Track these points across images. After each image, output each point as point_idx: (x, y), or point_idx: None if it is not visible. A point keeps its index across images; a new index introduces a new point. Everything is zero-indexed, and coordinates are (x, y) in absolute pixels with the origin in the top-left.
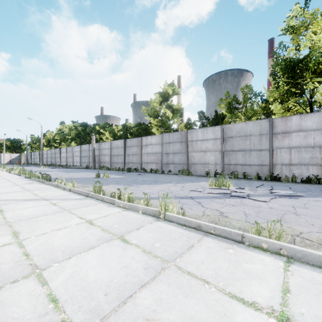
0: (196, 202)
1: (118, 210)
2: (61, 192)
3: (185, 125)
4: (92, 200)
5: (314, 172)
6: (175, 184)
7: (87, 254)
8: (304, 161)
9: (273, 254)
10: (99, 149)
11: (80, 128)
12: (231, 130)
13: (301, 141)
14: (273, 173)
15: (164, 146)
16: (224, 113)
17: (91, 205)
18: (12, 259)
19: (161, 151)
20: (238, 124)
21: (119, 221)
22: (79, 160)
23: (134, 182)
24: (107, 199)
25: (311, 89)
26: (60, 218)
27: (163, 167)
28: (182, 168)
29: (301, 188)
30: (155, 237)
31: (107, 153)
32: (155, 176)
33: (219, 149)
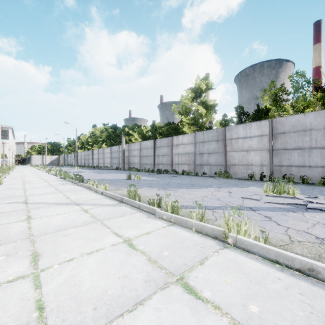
0: (263, 216)
1: (162, 223)
2: (93, 195)
3: (221, 121)
4: (127, 208)
5: None
6: (218, 188)
7: (134, 321)
8: None
9: None
10: (129, 150)
11: (111, 130)
12: (282, 124)
13: None
14: None
15: (198, 146)
16: (268, 107)
17: (127, 214)
18: (18, 316)
19: (194, 151)
20: (293, 116)
21: (169, 243)
22: (110, 161)
23: (169, 185)
24: (145, 208)
25: None
26: (91, 232)
27: (196, 169)
28: (219, 170)
29: None
30: (239, 285)
31: (136, 154)
32: (189, 179)
33: (266, 147)
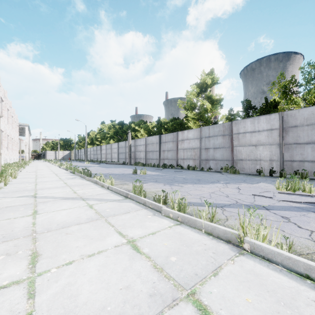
0: (280, 217)
1: (168, 222)
2: (99, 190)
3: (227, 116)
4: (132, 204)
5: None
6: (226, 184)
7: None
8: None
9: None
10: (135, 146)
11: (118, 126)
12: (294, 117)
13: None
14: None
15: (203, 141)
16: (277, 100)
17: (132, 211)
18: None
19: (199, 146)
20: (306, 109)
21: (176, 246)
22: (117, 156)
23: (174, 181)
24: (150, 204)
25: None
26: (94, 230)
27: (202, 164)
28: (225, 165)
29: None
30: (265, 308)
31: (142, 149)
32: (195, 174)
33: (276, 142)
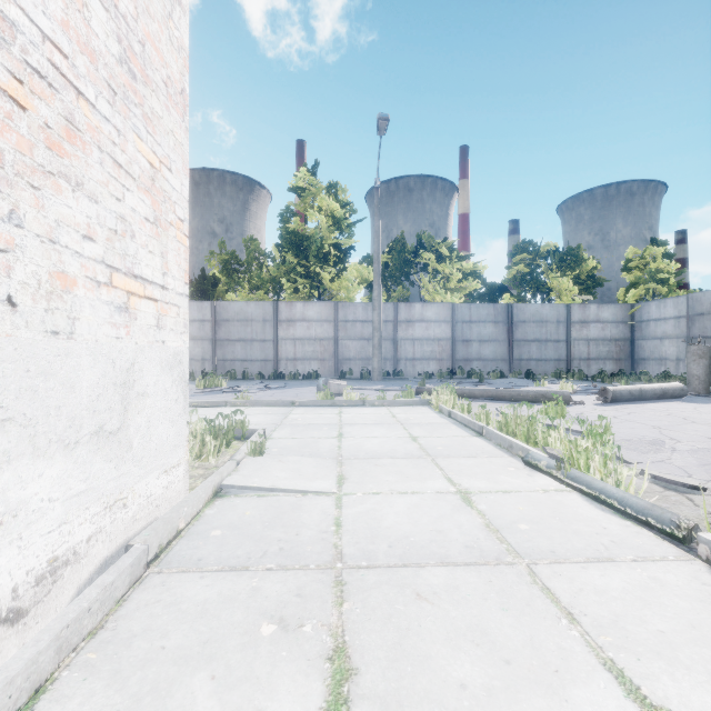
0: None
1: None
2: None
3: None
4: None
5: (316, 367)
6: None
7: None
8: (308, 356)
9: (243, 407)
10: None
11: None
12: (227, 310)
13: (305, 332)
14: (277, 370)
15: None
16: (218, 276)
17: None
18: None
19: None
20: (237, 303)
21: None
22: None
23: None
24: None
25: (317, 273)
26: None
27: None
28: None
29: (296, 384)
30: None
31: None
32: None
33: (209, 336)
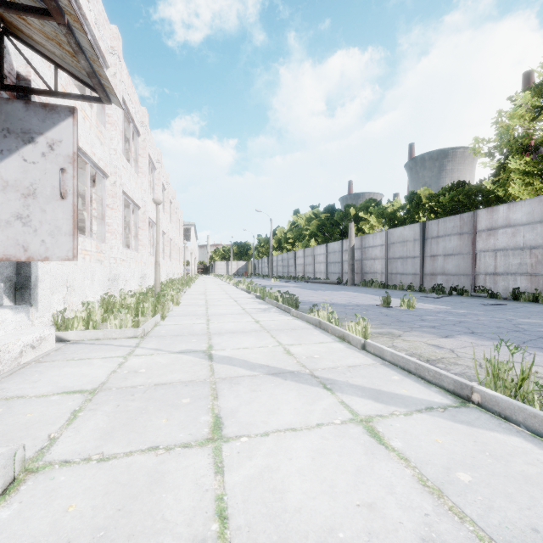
0: None
1: None
2: (342, 350)
3: None
4: (533, 448)
5: None
6: None
7: None
8: None
9: None
10: (362, 248)
11: (324, 215)
12: None
13: None
14: None
15: None
16: None
17: None
18: None
19: None
20: None
21: None
22: (324, 270)
23: (536, 336)
24: None
25: None
26: None
27: None
28: None
29: None
30: None
31: (378, 254)
32: None
33: None
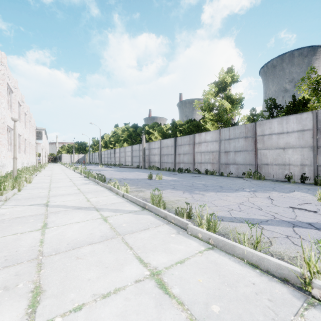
0: None
1: (197, 245)
2: (114, 198)
3: (249, 116)
4: (151, 217)
5: None
6: (253, 193)
7: None
8: None
9: None
10: (149, 149)
11: (131, 129)
12: None
13: None
14: None
15: (223, 143)
16: (306, 98)
17: (152, 227)
18: None
19: (218, 149)
20: None
21: (215, 286)
22: (131, 160)
23: (194, 188)
24: (173, 219)
25: None
26: (109, 254)
27: (221, 168)
28: (247, 170)
29: None
30: None
31: (157, 152)
32: (214, 179)
33: (308, 144)
